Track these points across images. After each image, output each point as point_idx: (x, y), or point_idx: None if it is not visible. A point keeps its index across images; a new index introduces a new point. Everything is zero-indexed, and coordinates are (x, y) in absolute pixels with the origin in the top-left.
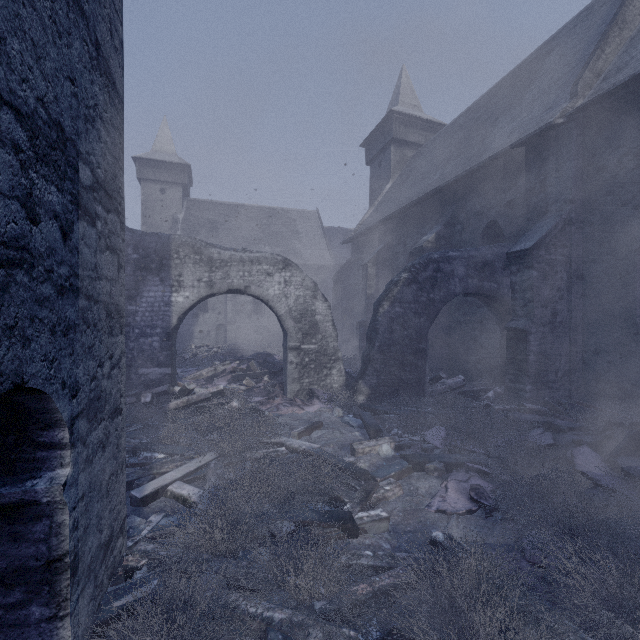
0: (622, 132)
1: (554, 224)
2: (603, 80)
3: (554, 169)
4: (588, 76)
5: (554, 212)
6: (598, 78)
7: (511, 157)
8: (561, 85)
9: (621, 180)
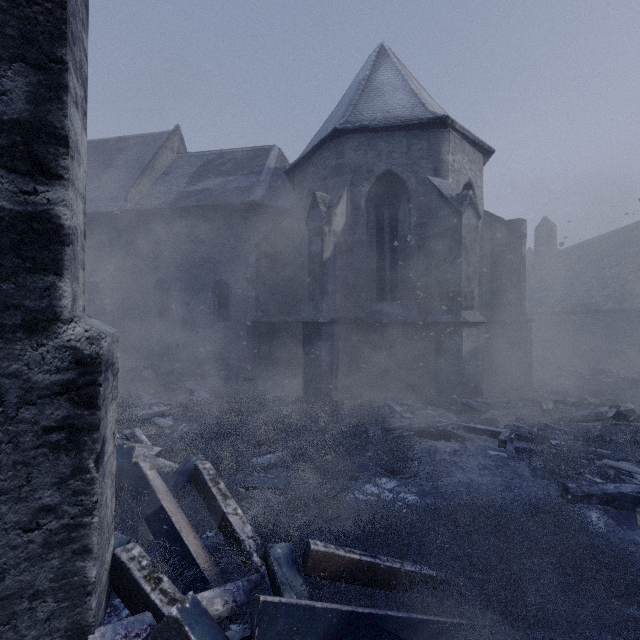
0: (146, 231)
1: (114, 269)
2: (141, 198)
3: (116, 237)
4: (134, 192)
5: (116, 261)
6: (139, 194)
7: (92, 218)
8: (122, 186)
9: (146, 254)
